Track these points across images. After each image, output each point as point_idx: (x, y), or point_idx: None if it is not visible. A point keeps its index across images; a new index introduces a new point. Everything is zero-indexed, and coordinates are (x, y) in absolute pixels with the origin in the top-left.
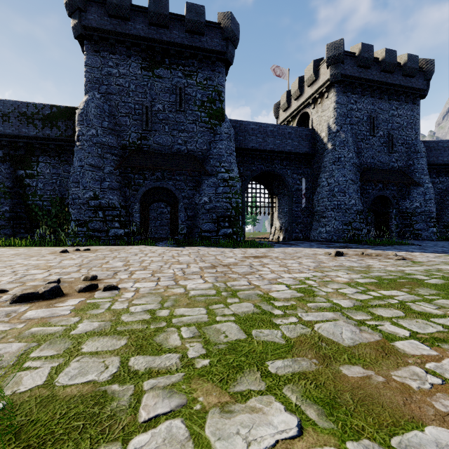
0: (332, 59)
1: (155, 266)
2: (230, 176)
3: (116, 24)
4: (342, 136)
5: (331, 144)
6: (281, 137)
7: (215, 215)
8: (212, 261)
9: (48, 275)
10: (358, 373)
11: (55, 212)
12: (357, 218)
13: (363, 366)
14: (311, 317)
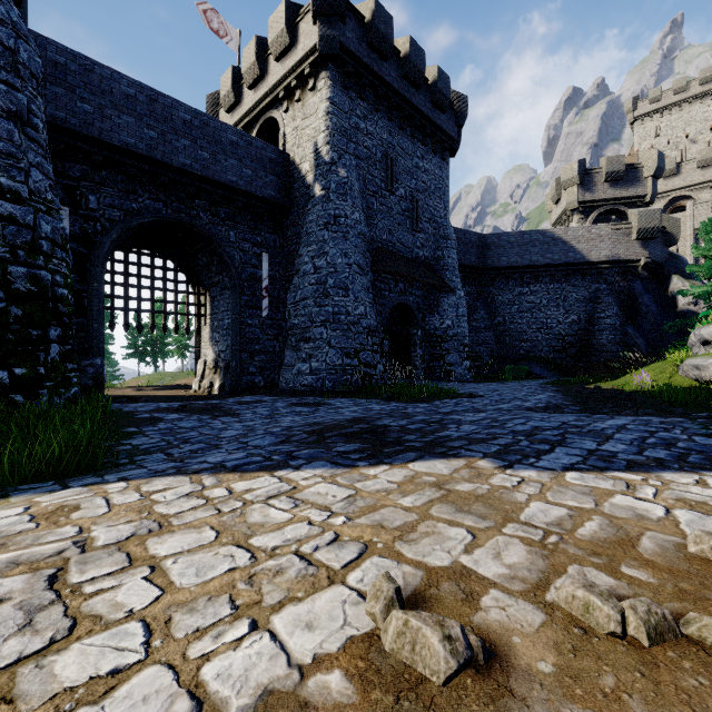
0: (324, 3)
1: None
2: (4, 186)
3: None
4: (341, 173)
5: (321, 187)
6: (213, 147)
7: None
8: None
9: None
10: None
11: None
12: (369, 343)
13: None
14: None
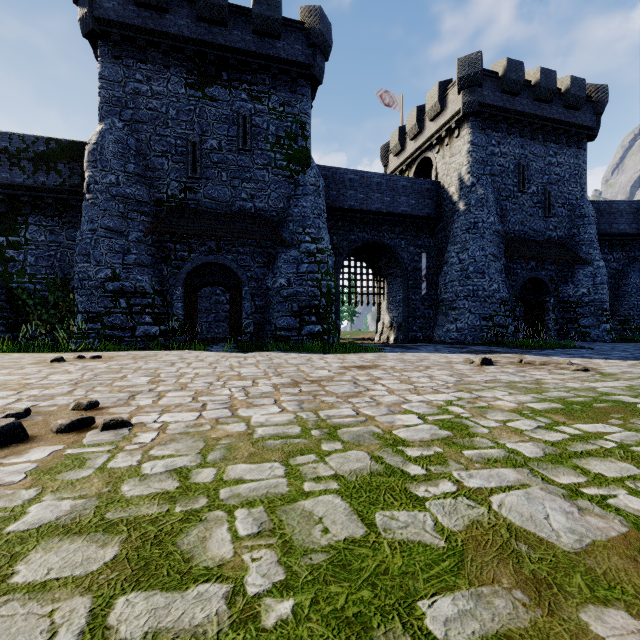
0: (466, 81)
1: (201, 383)
2: (318, 248)
3: (146, 17)
4: (479, 192)
5: (464, 204)
6: (392, 193)
7: (297, 304)
8: (292, 374)
9: (14, 400)
10: (627, 632)
11: (54, 301)
12: (501, 310)
13: (629, 609)
14: (478, 480)
